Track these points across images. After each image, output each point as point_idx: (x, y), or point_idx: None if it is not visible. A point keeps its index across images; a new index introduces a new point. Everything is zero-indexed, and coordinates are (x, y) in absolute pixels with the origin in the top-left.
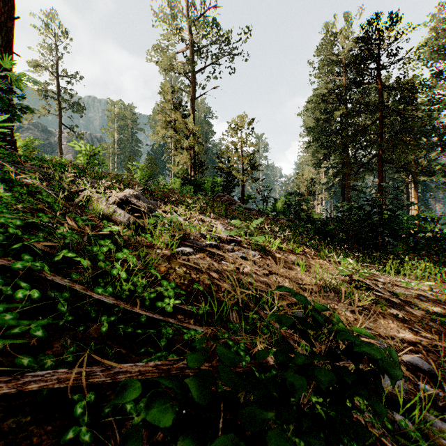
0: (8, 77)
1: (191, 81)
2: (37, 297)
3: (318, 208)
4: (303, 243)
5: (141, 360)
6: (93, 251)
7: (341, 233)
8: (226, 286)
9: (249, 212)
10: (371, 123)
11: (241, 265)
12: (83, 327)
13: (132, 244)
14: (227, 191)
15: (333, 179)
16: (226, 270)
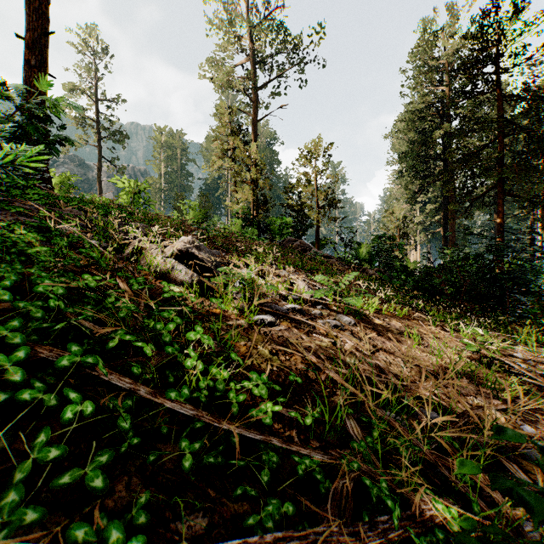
0: (42, 102)
1: (252, 100)
2: (90, 412)
3: (412, 253)
4: (404, 303)
5: (246, 519)
6: (156, 329)
7: (449, 287)
8: (329, 373)
9: (327, 261)
10: (487, 145)
11: (337, 338)
12: (154, 456)
13: (199, 313)
14: (298, 234)
15: (431, 217)
16: (319, 346)
